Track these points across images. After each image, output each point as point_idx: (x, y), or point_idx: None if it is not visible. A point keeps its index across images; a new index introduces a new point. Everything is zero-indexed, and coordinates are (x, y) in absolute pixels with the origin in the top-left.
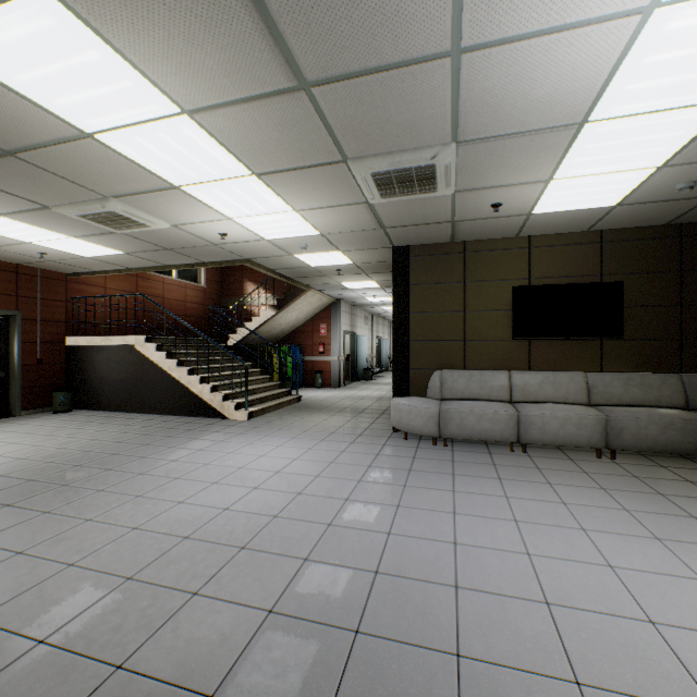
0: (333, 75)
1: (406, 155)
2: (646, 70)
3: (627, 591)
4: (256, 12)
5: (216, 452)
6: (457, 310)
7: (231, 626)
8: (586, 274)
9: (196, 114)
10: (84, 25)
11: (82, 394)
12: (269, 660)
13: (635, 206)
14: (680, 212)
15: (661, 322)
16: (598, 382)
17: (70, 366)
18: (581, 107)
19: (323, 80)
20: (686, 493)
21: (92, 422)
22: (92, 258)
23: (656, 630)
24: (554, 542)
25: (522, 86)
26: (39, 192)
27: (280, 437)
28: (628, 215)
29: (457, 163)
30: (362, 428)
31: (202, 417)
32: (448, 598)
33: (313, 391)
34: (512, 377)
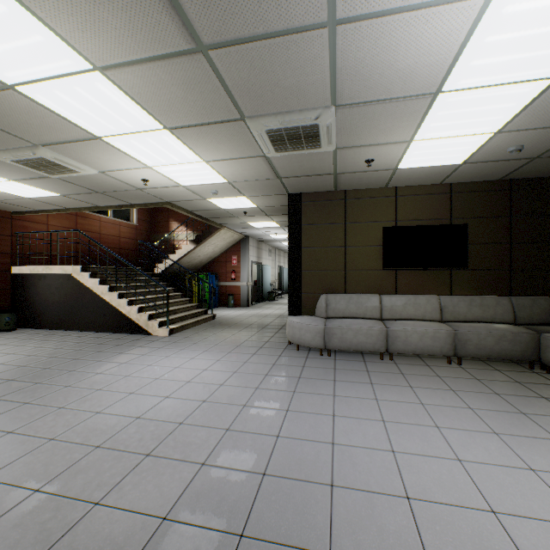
0: (227, 40)
1: (294, 115)
2: (487, 48)
3: (473, 483)
4: None
5: (137, 365)
6: (340, 246)
7: (125, 536)
8: (439, 218)
9: (107, 71)
10: None
11: (26, 315)
12: None
13: (477, 164)
14: (510, 170)
15: (496, 256)
16: (448, 303)
17: (15, 291)
18: (435, 79)
19: (218, 43)
20: (516, 393)
21: (32, 339)
22: (32, 199)
23: (497, 519)
24: (414, 440)
25: (388, 58)
26: None
27: (194, 350)
28: (471, 171)
29: (337, 124)
30: (263, 341)
31: (129, 334)
32: (324, 497)
33: (226, 310)
34: (382, 299)
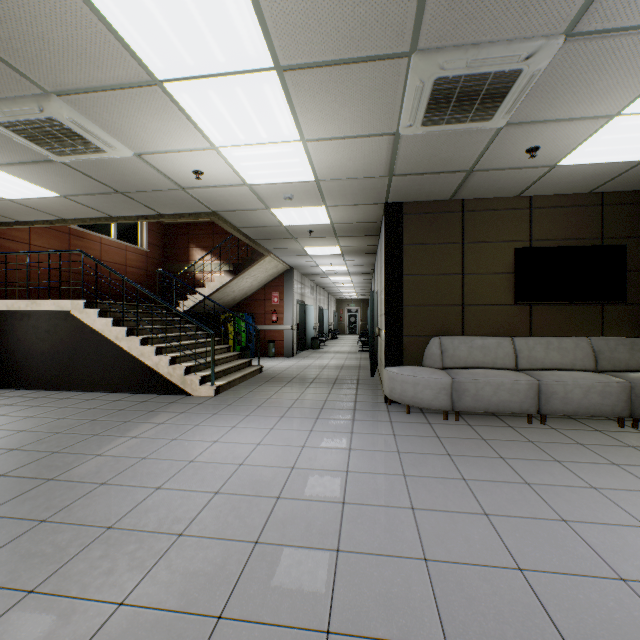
0: None
1: (497, 49)
2: None
3: None
4: None
5: (196, 442)
6: (455, 273)
7: None
8: (587, 237)
9: None
10: None
11: None
12: None
13: None
14: None
15: None
16: (604, 348)
17: None
18: None
19: None
20: None
21: (15, 404)
22: (14, 202)
23: None
24: None
25: None
26: None
27: (265, 416)
28: None
29: (541, 76)
30: (350, 401)
31: (158, 394)
32: None
33: (268, 361)
34: (516, 343)
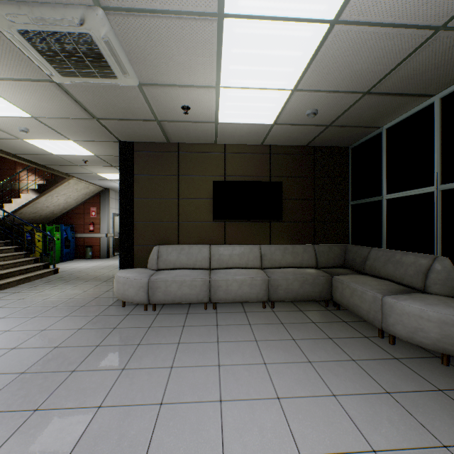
0: None
1: (47, 10)
2: None
3: None
4: None
5: None
6: (173, 197)
7: None
8: (261, 175)
9: None
10: None
11: None
12: None
13: (286, 126)
14: (312, 137)
15: (304, 210)
16: (267, 252)
17: None
18: None
19: None
20: (310, 335)
21: None
22: None
23: None
24: (183, 433)
25: None
26: None
27: None
28: (283, 134)
29: (122, 44)
30: (91, 298)
31: None
32: None
33: (80, 262)
34: (212, 249)
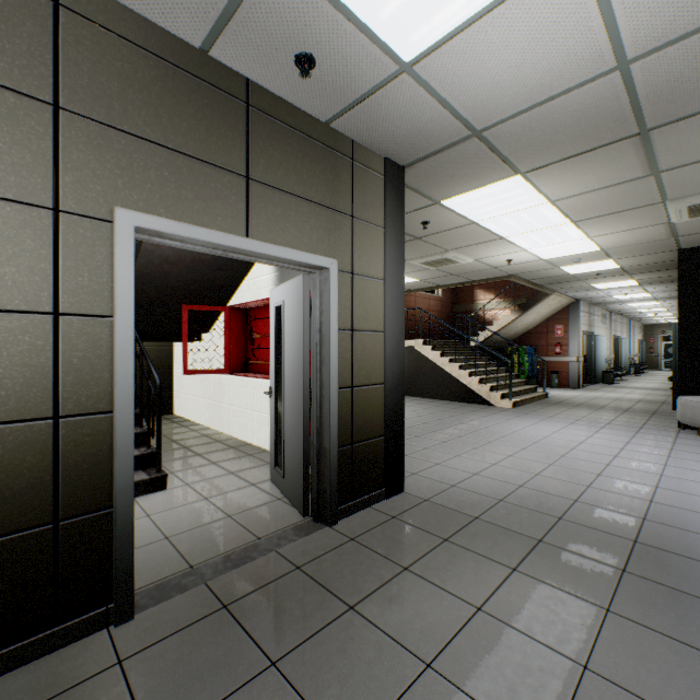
0: (684, 164)
1: None
2: None
3: None
4: (643, 154)
5: (512, 426)
6: None
7: (628, 501)
8: None
9: (556, 201)
10: (525, 182)
11: None
12: (668, 516)
13: None
14: None
15: None
16: None
17: None
18: None
19: (673, 167)
20: None
21: None
22: None
23: None
24: None
25: None
26: (409, 253)
27: (557, 422)
28: None
29: None
30: (638, 423)
31: (470, 403)
32: None
33: (550, 390)
34: None
